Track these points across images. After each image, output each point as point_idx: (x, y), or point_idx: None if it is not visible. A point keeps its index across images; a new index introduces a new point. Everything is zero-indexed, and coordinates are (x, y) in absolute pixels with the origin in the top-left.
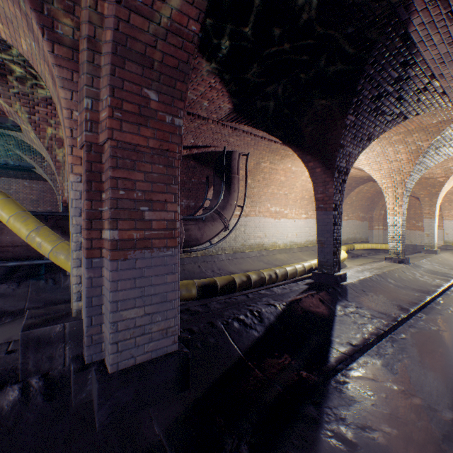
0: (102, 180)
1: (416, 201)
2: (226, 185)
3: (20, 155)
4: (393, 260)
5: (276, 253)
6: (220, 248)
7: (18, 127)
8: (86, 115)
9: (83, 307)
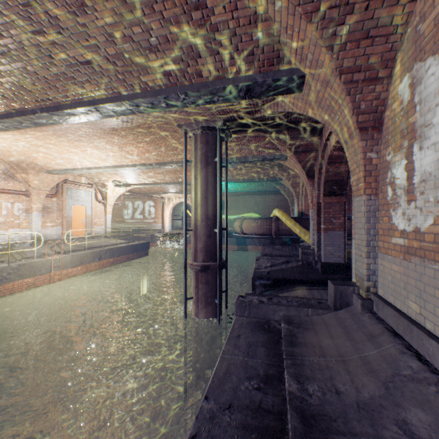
0: (320, 211)
1: None
2: None
3: (275, 186)
4: None
5: None
6: None
7: (281, 180)
8: (316, 195)
9: (315, 246)
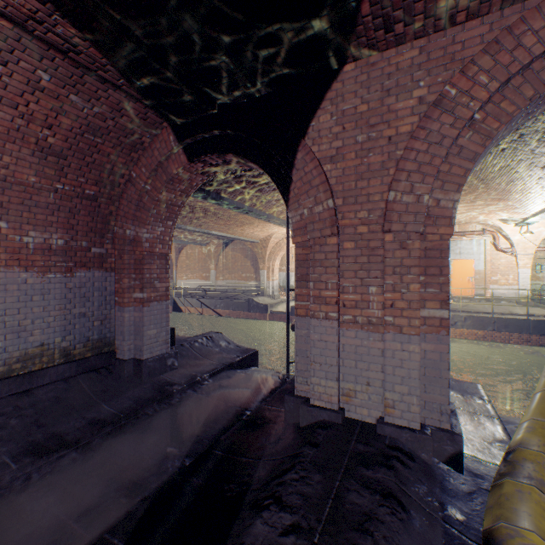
0: None
1: None
2: None
3: None
4: None
5: None
6: None
7: None
8: None
9: None
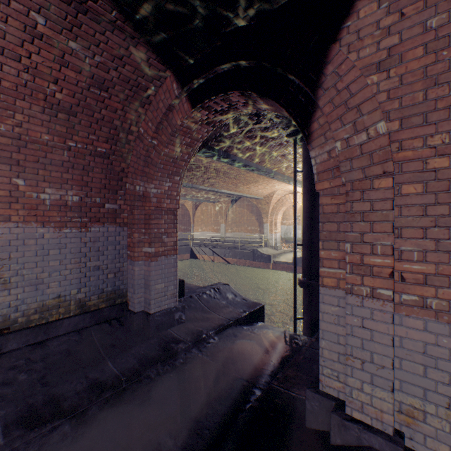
0: None
1: None
2: None
3: None
4: None
5: None
6: None
7: None
8: None
9: None
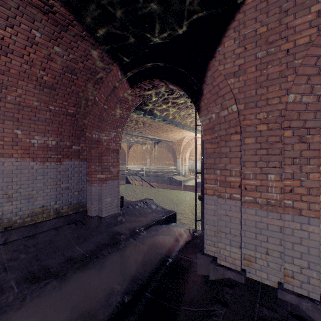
0: None
1: None
2: None
3: None
4: None
5: None
6: None
7: None
8: None
9: None
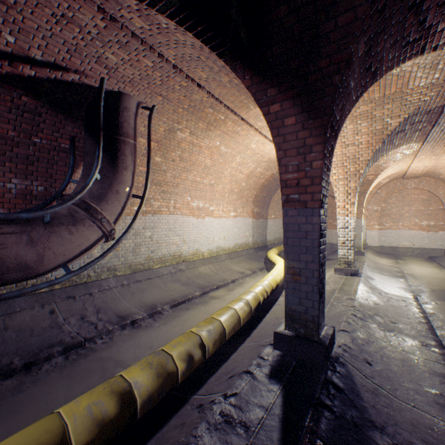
0: None
1: (333, 200)
2: (107, 155)
3: None
4: (345, 272)
5: (199, 264)
6: (106, 268)
7: None
8: None
9: None
